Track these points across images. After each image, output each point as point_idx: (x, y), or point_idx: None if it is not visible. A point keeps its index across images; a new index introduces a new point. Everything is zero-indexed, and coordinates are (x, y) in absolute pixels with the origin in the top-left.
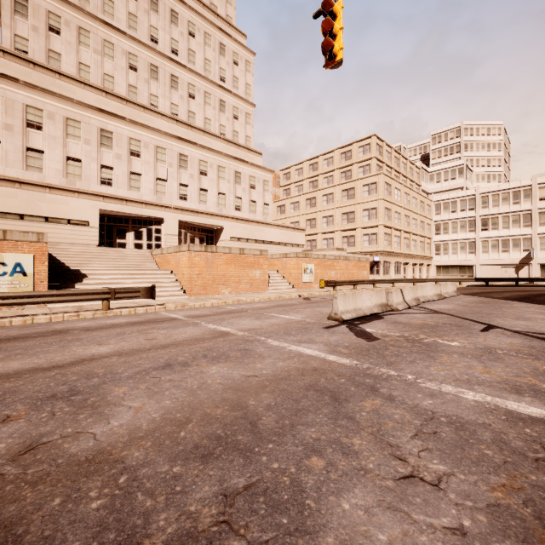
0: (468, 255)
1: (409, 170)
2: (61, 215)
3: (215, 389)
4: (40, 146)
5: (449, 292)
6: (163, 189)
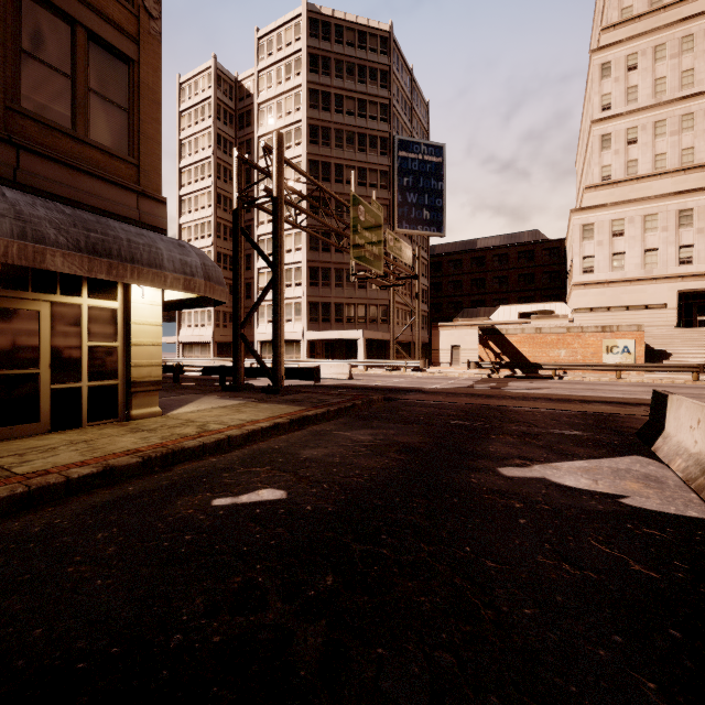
0: None
1: None
2: (639, 303)
3: None
4: (622, 249)
5: None
6: None
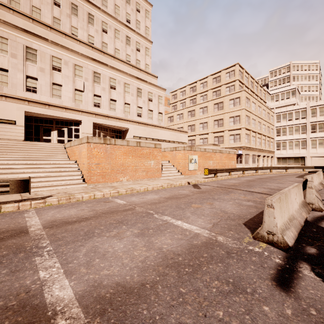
0: (301, 149)
1: (259, 91)
2: None
3: None
4: None
5: (322, 180)
6: (80, 98)
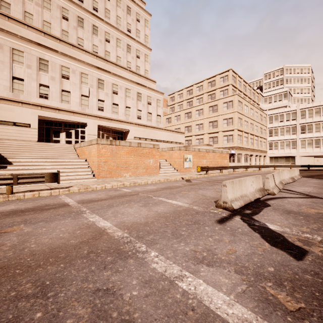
0: (291, 149)
1: (252, 94)
2: (8, 119)
3: None
4: None
5: (296, 175)
6: (86, 103)
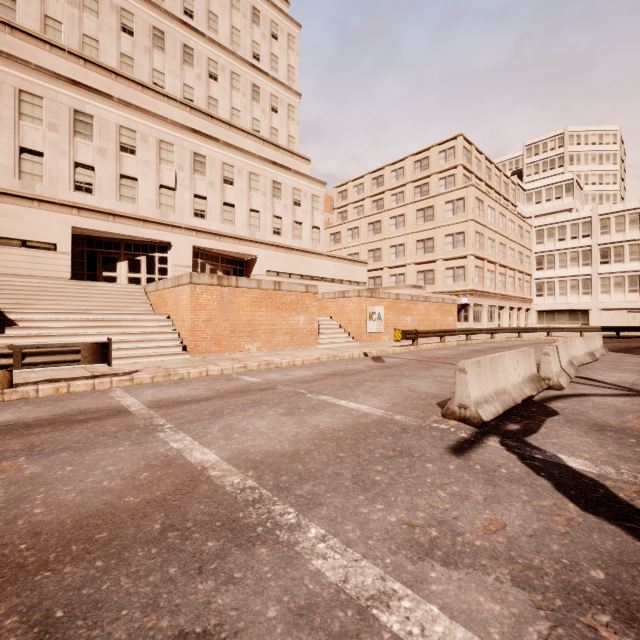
0: (582, 296)
1: (503, 185)
2: (11, 234)
3: None
4: None
5: (598, 349)
6: (169, 201)
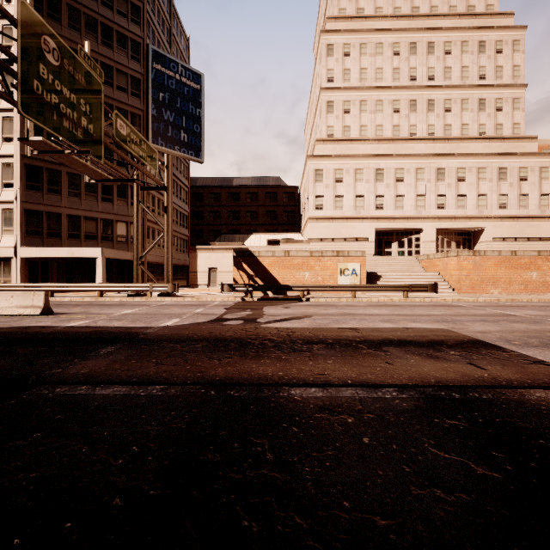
0: None
1: None
2: (352, 236)
3: (521, 329)
4: (341, 193)
5: None
6: (421, 203)
